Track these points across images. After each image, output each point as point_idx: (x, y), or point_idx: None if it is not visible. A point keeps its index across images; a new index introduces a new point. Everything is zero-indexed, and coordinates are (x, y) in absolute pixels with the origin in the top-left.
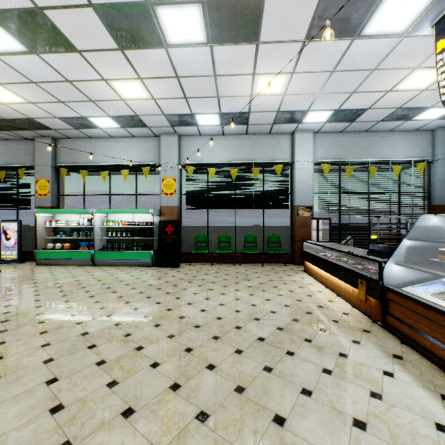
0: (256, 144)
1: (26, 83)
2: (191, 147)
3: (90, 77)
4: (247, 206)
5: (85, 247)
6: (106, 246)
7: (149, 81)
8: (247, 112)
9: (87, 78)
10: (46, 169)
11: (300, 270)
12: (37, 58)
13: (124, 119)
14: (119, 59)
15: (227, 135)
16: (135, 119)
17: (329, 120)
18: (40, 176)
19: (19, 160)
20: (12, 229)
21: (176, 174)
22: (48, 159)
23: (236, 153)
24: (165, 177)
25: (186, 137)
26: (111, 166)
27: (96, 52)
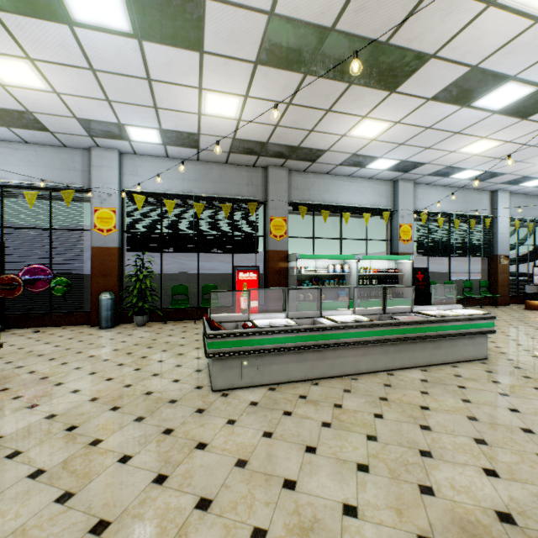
0: (467, 198)
1: (421, 126)
2: (418, 194)
3: (479, 134)
4: (463, 254)
5: (344, 297)
6: (362, 295)
7: (507, 144)
8: (504, 174)
9: (474, 134)
10: (281, 205)
11: (522, 309)
12: (484, 115)
13: (406, 164)
14: (532, 129)
15: (446, 187)
16: (416, 165)
17: (535, 186)
18: (275, 214)
19: (239, 191)
20: (253, 278)
21: (411, 221)
22: (284, 194)
23: (453, 204)
24: (402, 223)
25: (414, 184)
26: (349, 208)
27: (532, 122)
